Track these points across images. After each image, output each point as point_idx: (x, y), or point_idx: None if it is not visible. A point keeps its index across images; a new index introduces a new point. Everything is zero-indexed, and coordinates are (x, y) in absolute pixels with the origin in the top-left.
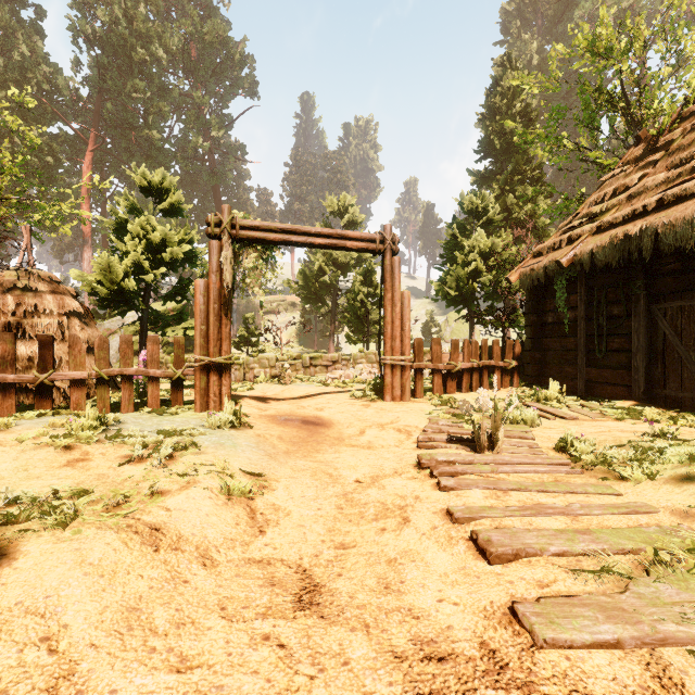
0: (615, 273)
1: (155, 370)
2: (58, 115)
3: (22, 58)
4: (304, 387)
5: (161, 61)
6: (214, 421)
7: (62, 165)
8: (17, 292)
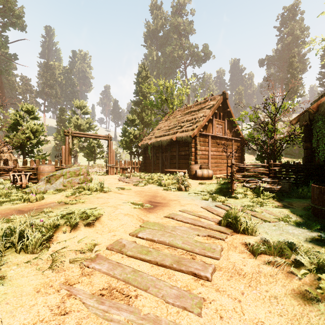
0: (157, 147)
1: None
2: None
3: None
4: None
5: None
6: None
7: None
8: None
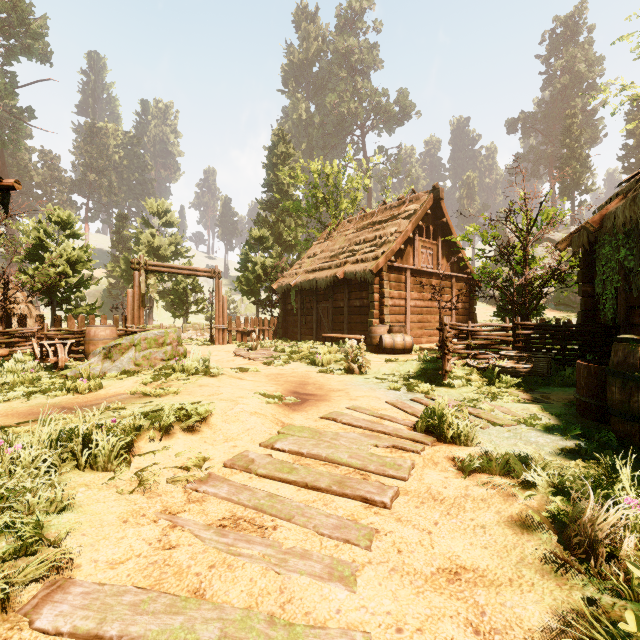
0: (309, 291)
1: None
2: None
3: None
4: None
5: None
6: None
7: None
8: (1, 289)
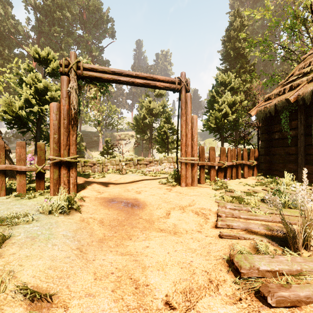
0: None
1: (21, 166)
2: (18, 44)
3: (0, 16)
4: (132, 176)
5: (68, 19)
6: (46, 208)
7: (20, 68)
8: None
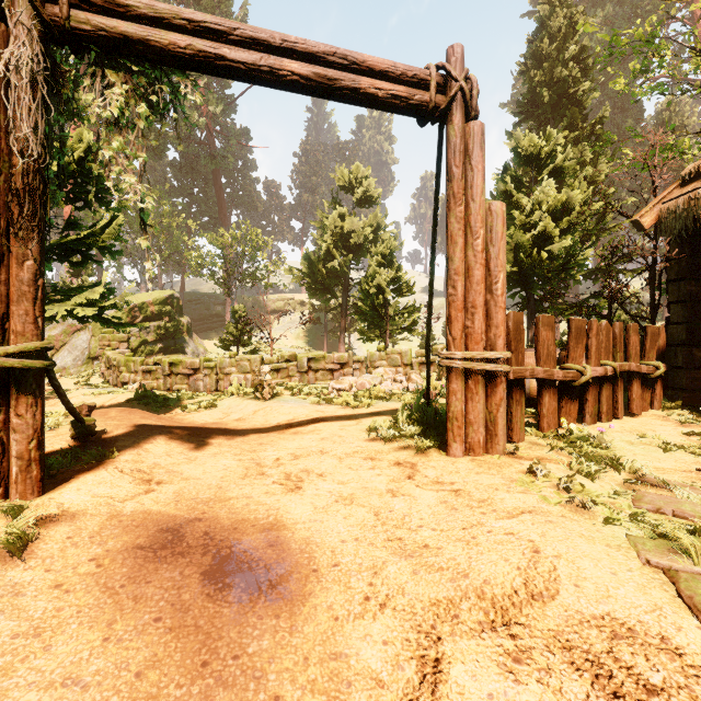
0: None
1: None
2: None
3: None
4: (291, 405)
5: None
6: None
7: None
8: None
